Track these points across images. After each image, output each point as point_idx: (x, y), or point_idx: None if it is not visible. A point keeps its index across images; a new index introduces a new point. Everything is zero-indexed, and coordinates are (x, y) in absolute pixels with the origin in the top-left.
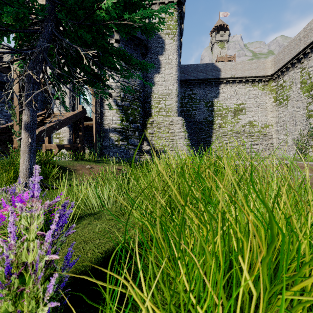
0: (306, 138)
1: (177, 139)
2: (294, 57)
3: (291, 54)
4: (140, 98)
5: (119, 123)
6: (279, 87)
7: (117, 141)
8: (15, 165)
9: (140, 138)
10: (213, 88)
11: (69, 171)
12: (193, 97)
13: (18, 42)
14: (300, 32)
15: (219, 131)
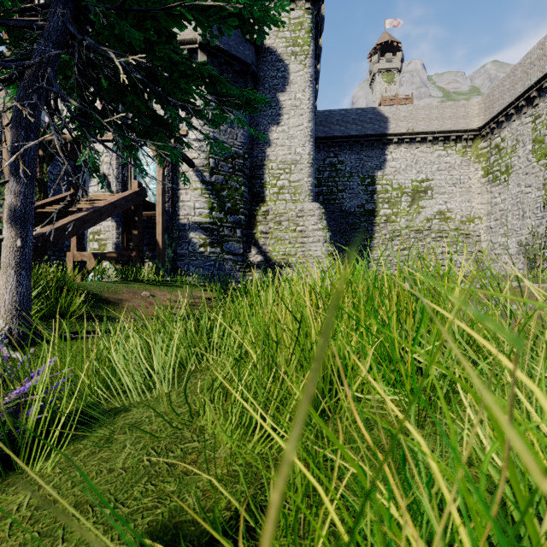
0: (543, 240)
1: (311, 242)
2: (520, 96)
3: (516, 90)
4: (244, 168)
5: (207, 214)
6: (493, 150)
7: (202, 246)
8: None
9: (245, 240)
10: (375, 152)
11: (108, 302)
12: (340, 167)
13: None
14: (532, 51)
15: (385, 228)
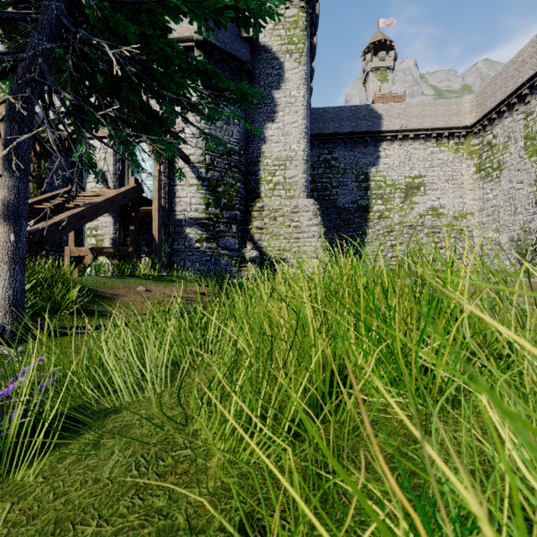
0: (534, 236)
1: (306, 238)
2: (512, 93)
3: (508, 87)
4: (239, 165)
5: (203, 210)
6: (485, 146)
7: (198, 242)
8: None
9: (240, 236)
10: (368, 148)
11: (104, 297)
12: (334, 164)
13: None
14: (524, 49)
15: (379, 224)
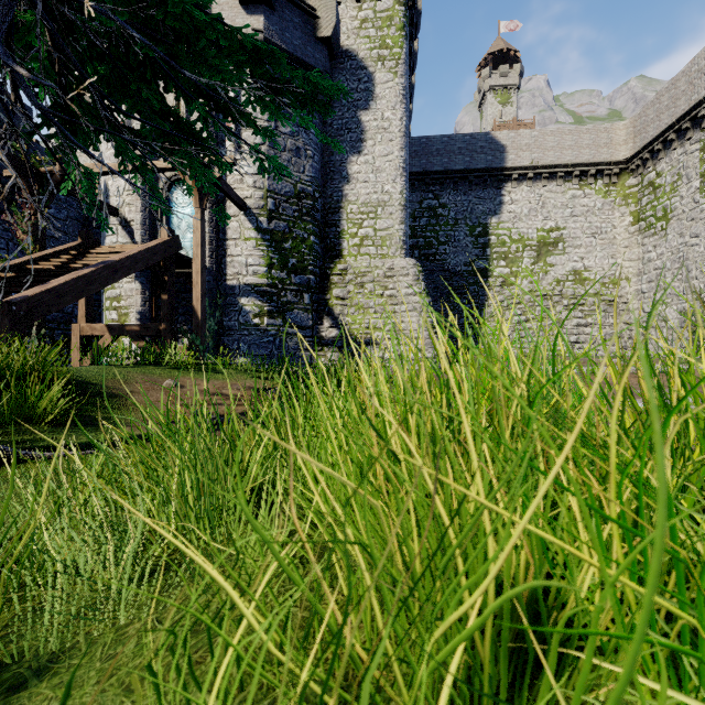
0: None
1: (405, 311)
2: (684, 115)
3: (678, 107)
4: (314, 212)
5: (263, 273)
6: (646, 188)
7: (257, 317)
8: None
9: (315, 309)
10: (488, 191)
11: (110, 397)
12: (441, 212)
13: None
14: (700, 54)
15: (502, 293)
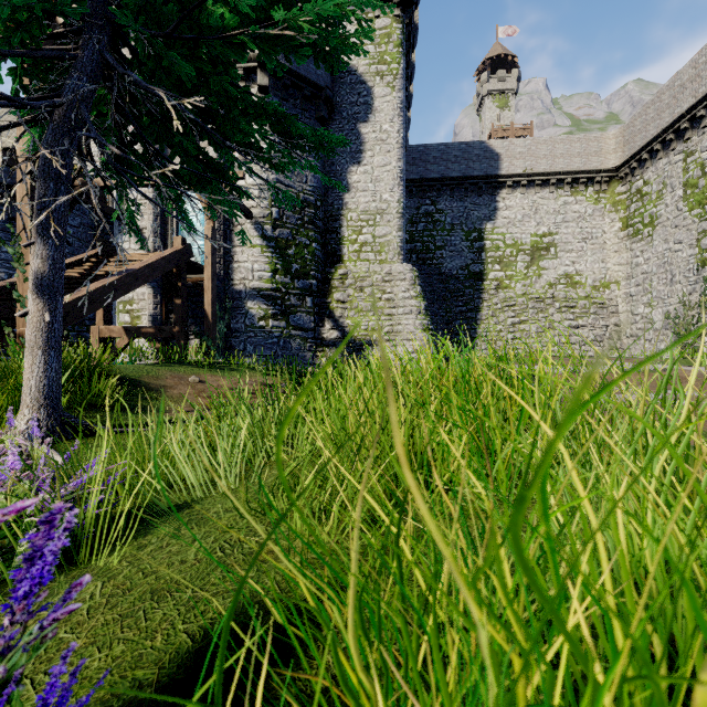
0: (696, 312)
1: (402, 314)
2: (668, 127)
3: (662, 119)
4: (315, 220)
5: (268, 278)
6: (634, 195)
7: (263, 319)
8: (17, 377)
9: (317, 312)
10: (483, 198)
11: (148, 390)
12: (438, 218)
13: (20, 81)
14: (683, 70)
15: (496, 296)
